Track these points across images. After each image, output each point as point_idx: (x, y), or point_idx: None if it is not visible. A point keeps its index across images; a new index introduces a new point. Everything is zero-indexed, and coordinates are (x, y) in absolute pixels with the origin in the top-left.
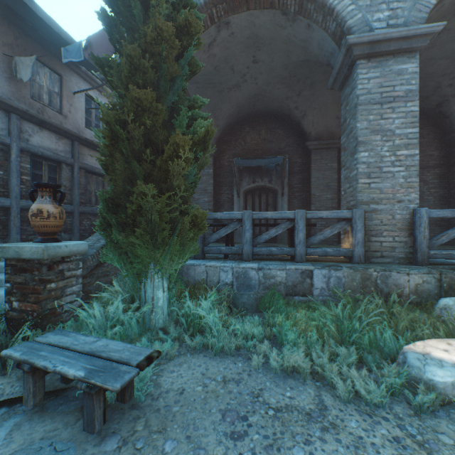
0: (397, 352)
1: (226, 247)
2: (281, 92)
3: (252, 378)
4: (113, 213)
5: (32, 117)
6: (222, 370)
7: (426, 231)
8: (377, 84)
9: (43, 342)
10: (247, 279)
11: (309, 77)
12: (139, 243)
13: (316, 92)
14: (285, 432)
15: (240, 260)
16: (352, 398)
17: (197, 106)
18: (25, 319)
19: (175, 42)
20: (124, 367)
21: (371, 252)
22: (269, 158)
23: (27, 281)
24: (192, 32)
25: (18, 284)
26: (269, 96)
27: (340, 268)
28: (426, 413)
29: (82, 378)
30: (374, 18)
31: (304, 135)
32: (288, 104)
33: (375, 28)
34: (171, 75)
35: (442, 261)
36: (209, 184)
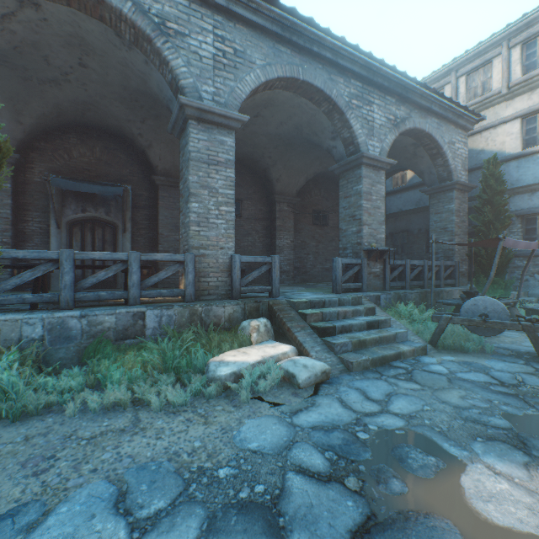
0: (206, 366)
1: (34, 294)
2: (122, 112)
3: (65, 425)
4: None
5: None
6: (25, 431)
7: (239, 272)
8: (206, 147)
9: None
10: (65, 329)
11: (154, 108)
12: None
13: (162, 126)
14: (97, 449)
15: (57, 309)
16: (165, 407)
17: None
18: None
19: None
20: None
21: (201, 291)
22: (106, 184)
23: None
24: None
25: None
26: (105, 110)
27: (172, 307)
28: (213, 398)
29: None
30: (203, 88)
31: (152, 167)
32: (131, 128)
33: (204, 98)
34: None
35: (253, 296)
36: (4, 205)
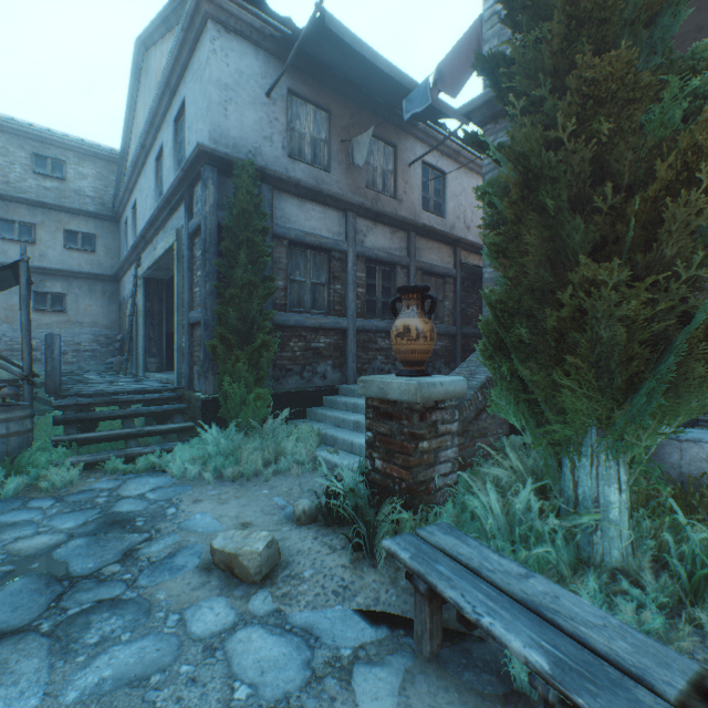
0: None
1: None
2: None
3: None
4: (505, 328)
5: (366, 211)
6: None
7: None
8: None
9: (431, 542)
10: None
11: None
12: (569, 385)
13: None
14: None
15: None
16: None
17: (706, 65)
18: (389, 488)
19: None
20: (644, 693)
21: None
22: None
23: (392, 433)
24: None
25: (380, 435)
26: None
27: None
28: None
29: (546, 676)
30: None
31: None
32: None
33: None
34: (647, 12)
35: None
36: None
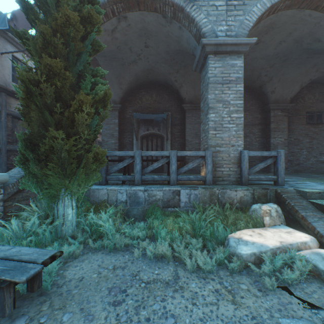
0: (225, 239)
1: (123, 175)
2: (166, 69)
3: (133, 264)
4: (31, 151)
5: None
6: (114, 261)
7: (247, 164)
8: (220, 71)
9: None
10: (136, 197)
11: (183, 61)
12: (52, 174)
13: (188, 72)
14: (150, 296)
15: (133, 185)
16: (196, 269)
17: (100, 75)
18: None
19: (80, 27)
20: (31, 265)
21: (216, 177)
22: (158, 114)
23: None
24: (94, 21)
25: None
26: (157, 71)
27: (197, 188)
28: (236, 273)
29: None
30: (218, 29)
31: (181, 99)
32: (171, 77)
33: (219, 36)
34: (78, 50)
35: (257, 183)
36: (115, 130)
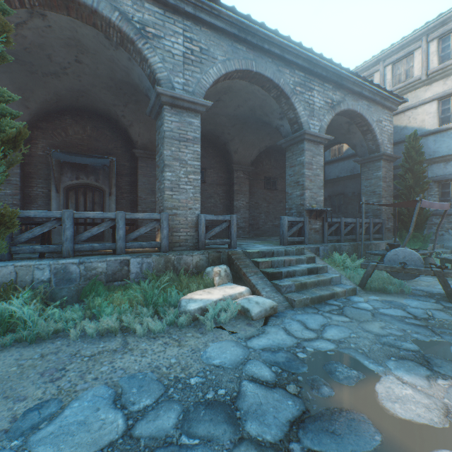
0: (178, 302)
1: (42, 245)
2: (109, 98)
3: (71, 347)
4: None
5: None
6: (40, 350)
7: (204, 228)
8: (177, 127)
9: None
10: (67, 273)
11: (135, 94)
12: None
13: (141, 109)
14: (96, 364)
15: (60, 258)
16: (147, 334)
17: (5, 100)
18: None
19: None
20: None
21: (174, 243)
22: (96, 156)
23: None
24: None
25: None
26: (95, 96)
27: (151, 256)
28: (185, 327)
29: None
30: (175, 80)
31: (132, 142)
32: (116, 110)
33: (176, 88)
34: None
35: (215, 247)
36: (14, 174)
